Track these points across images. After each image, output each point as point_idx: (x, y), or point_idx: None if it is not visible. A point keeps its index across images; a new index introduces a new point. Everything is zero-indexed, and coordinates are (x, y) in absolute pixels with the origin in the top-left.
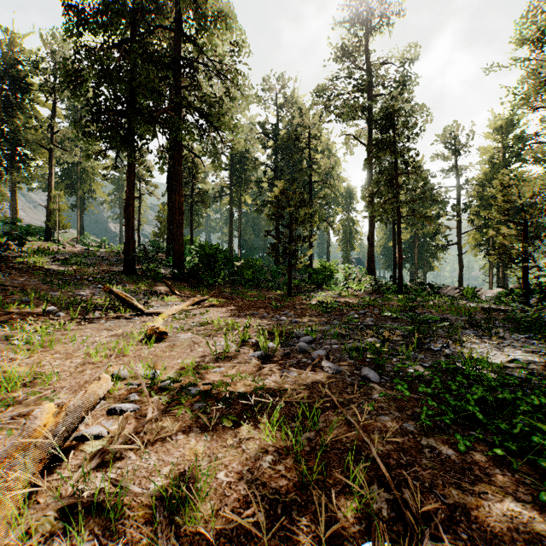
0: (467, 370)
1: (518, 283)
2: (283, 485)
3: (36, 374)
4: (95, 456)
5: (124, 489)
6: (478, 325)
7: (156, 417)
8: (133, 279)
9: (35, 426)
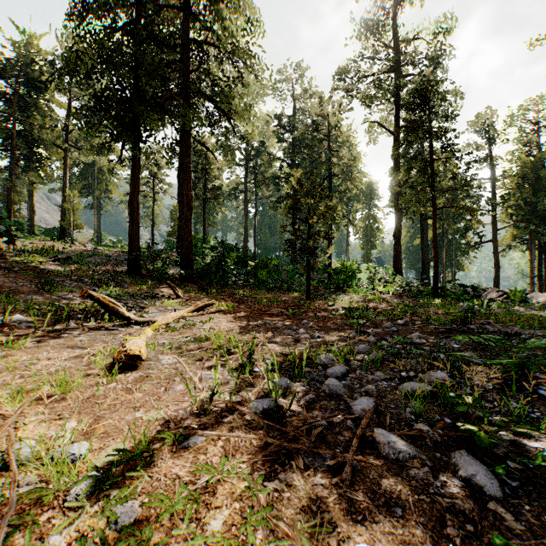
0: None
1: None
2: None
3: None
4: None
5: None
6: None
7: None
8: (136, 280)
9: None
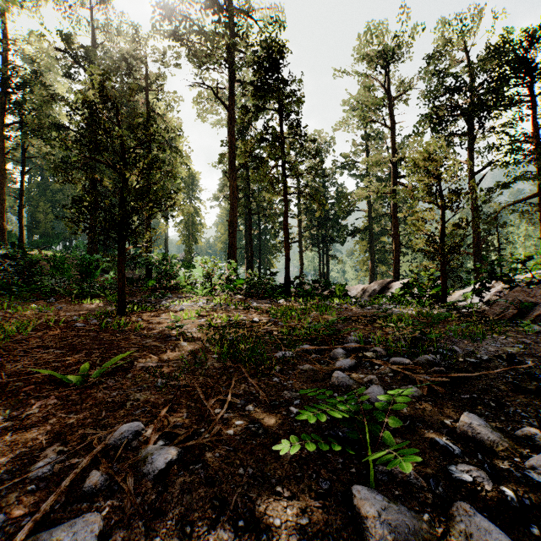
0: None
1: (413, 279)
2: None
3: None
4: None
5: None
6: None
7: None
8: None
9: None
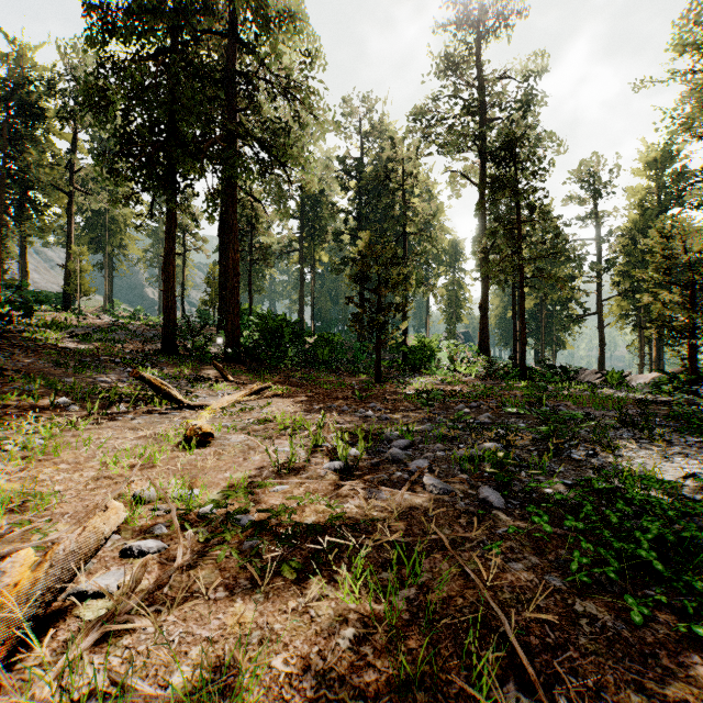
0: (630, 493)
1: (681, 366)
2: (371, 681)
3: (28, 494)
4: (93, 629)
5: (125, 692)
6: (633, 424)
7: (189, 562)
8: (173, 360)
9: (7, 581)
